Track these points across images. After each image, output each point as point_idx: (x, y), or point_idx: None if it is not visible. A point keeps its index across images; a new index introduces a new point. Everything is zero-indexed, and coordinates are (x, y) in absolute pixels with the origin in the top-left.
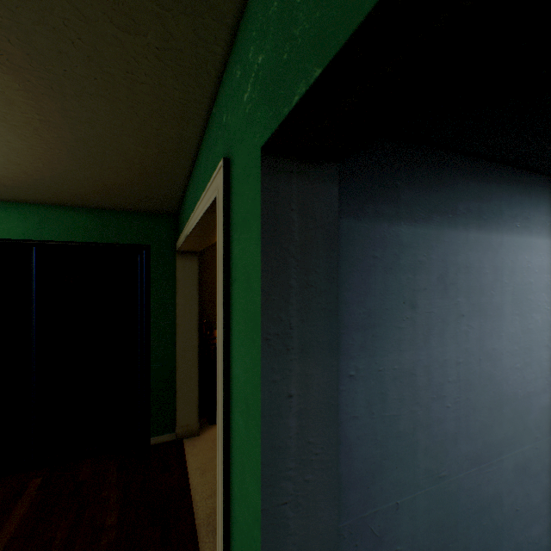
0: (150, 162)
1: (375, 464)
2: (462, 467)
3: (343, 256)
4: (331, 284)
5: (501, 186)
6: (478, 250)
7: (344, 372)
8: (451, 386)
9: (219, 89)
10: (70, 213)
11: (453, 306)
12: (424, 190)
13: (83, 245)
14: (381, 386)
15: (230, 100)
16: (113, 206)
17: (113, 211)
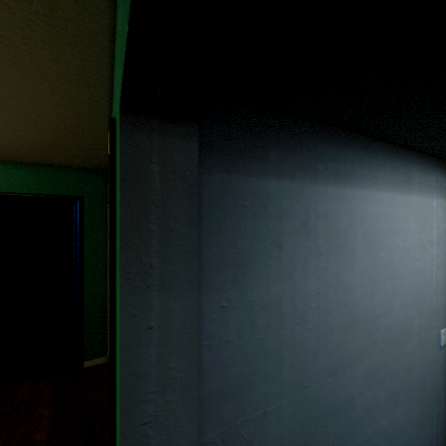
0: (70, 123)
1: (246, 380)
2: (322, 377)
3: (216, 205)
4: (191, 228)
5: (354, 150)
6: (335, 201)
7: (217, 303)
8: (312, 311)
9: (114, 59)
10: (8, 168)
11: (314, 247)
12: (289, 151)
13: (21, 196)
14: (251, 314)
15: (116, 67)
16: (48, 162)
17: (49, 166)
